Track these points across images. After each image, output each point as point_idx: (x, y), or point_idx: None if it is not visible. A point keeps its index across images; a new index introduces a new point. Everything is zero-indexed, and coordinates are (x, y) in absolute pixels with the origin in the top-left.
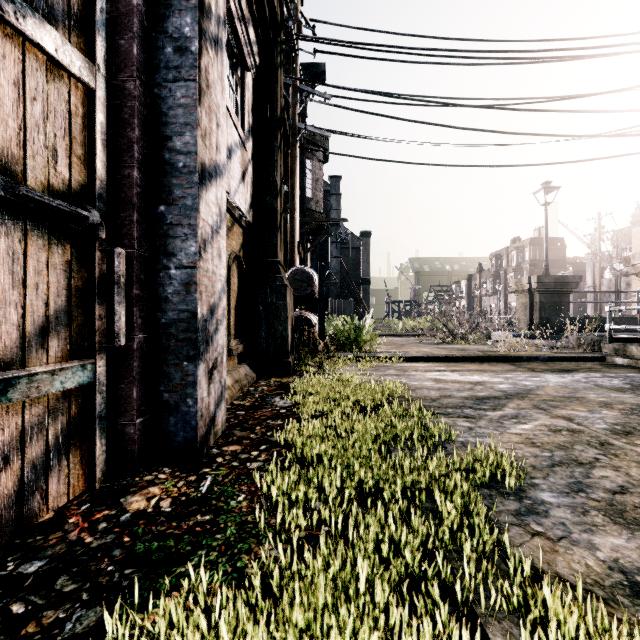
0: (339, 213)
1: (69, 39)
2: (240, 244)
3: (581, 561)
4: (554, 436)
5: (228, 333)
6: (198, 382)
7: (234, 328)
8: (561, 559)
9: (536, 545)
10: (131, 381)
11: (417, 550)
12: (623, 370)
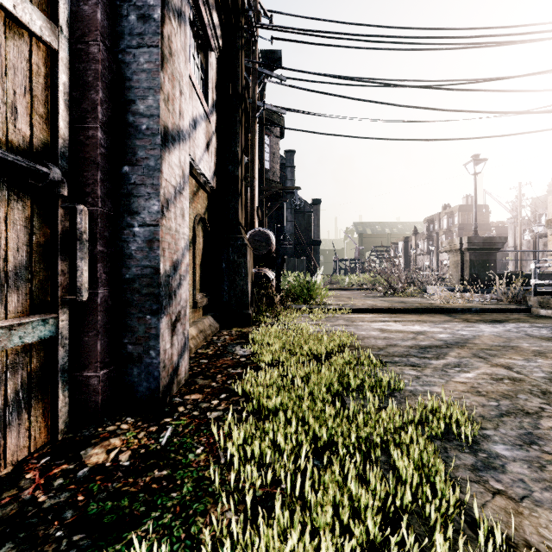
0: (293, 183)
1: None
2: (205, 207)
3: (549, 526)
4: (497, 385)
5: (193, 287)
6: (161, 335)
7: (199, 283)
8: (527, 523)
9: (499, 506)
10: (95, 334)
11: (379, 516)
12: (548, 321)
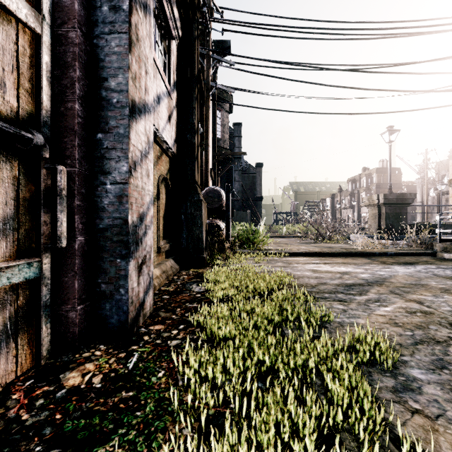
0: (240, 150)
1: None
2: (167, 169)
3: None
4: (411, 317)
5: (158, 235)
6: (129, 275)
7: (163, 232)
8: (443, 439)
9: (417, 424)
10: (73, 275)
11: (315, 434)
12: (451, 263)
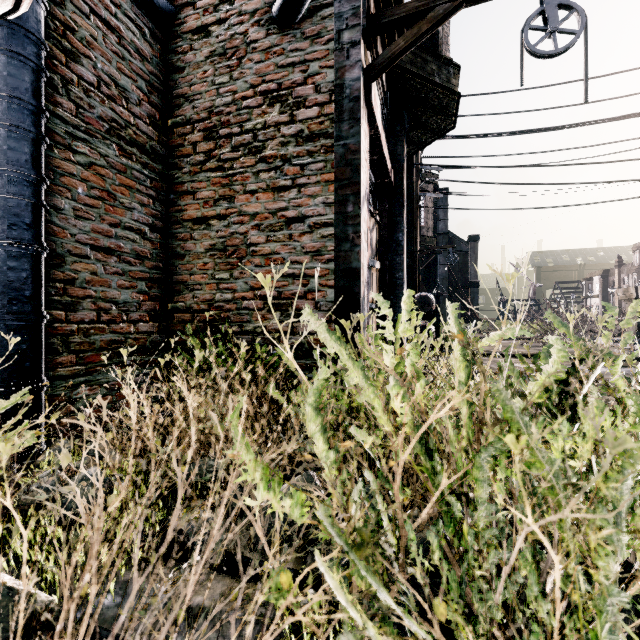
0: (446, 223)
1: (376, 258)
2: None
3: None
4: None
5: None
6: None
7: None
8: None
9: None
10: None
11: None
12: None
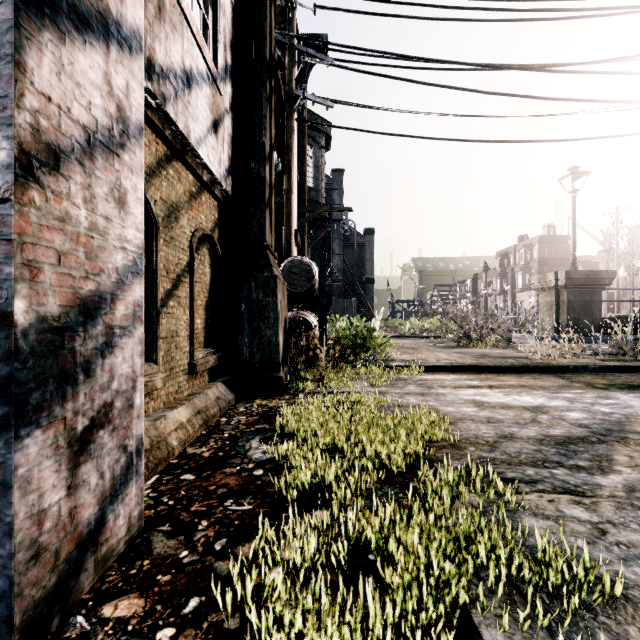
0: None
1: None
2: (214, 221)
3: None
4: None
5: (190, 341)
6: (16, 482)
7: (204, 333)
8: None
9: None
10: None
11: None
12: None
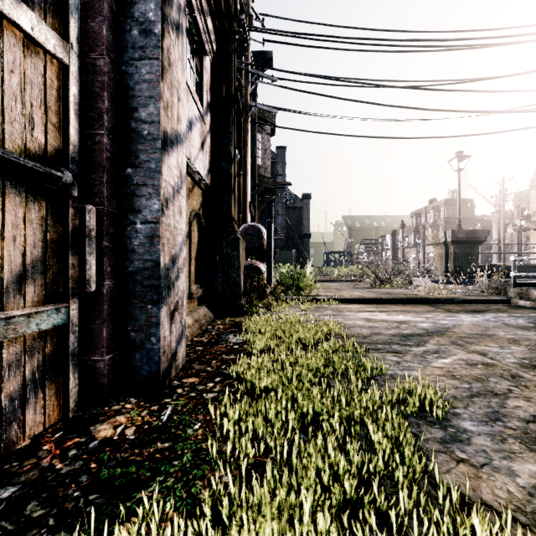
0: (284, 178)
1: (45, 20)
2: (200, 203)
3: (503, 487)
4: (471, 369)
5: (189, 279)
6: (161, 323)
7: (194, 275)
8: (485, 485)
9: (461, 471)
10: (101, 322)
11: (355, 478)
12: (526, 311)
